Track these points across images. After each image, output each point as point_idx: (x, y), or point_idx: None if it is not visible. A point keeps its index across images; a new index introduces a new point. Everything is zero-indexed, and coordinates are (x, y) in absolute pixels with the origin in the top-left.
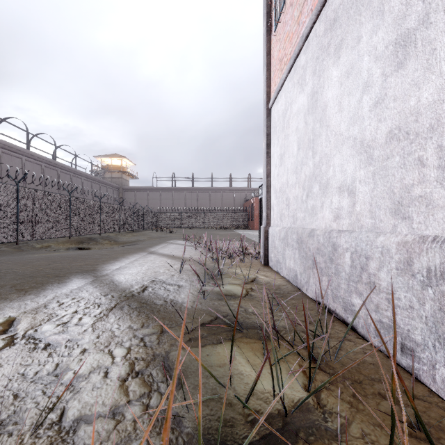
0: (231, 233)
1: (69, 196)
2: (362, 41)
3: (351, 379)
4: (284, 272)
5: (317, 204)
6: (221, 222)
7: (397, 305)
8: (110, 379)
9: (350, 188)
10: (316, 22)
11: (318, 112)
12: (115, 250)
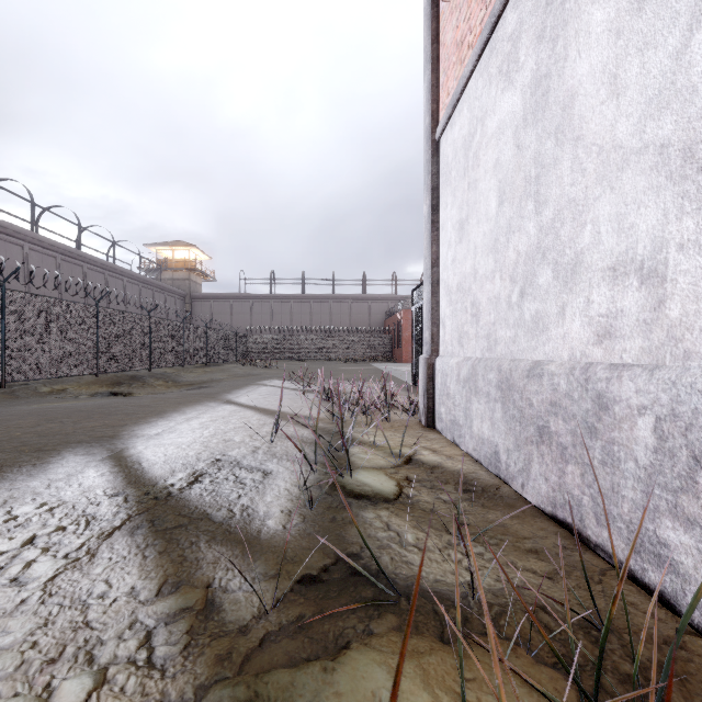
0: (366, 368)
1: (95, 306)
2: None
3: None
4: (467, 445)
5: (548, 310)
6: (349, 350)
7: None
8: None
9: (646, 266)
10: None
11: (550, 115)
12: (167, 398)
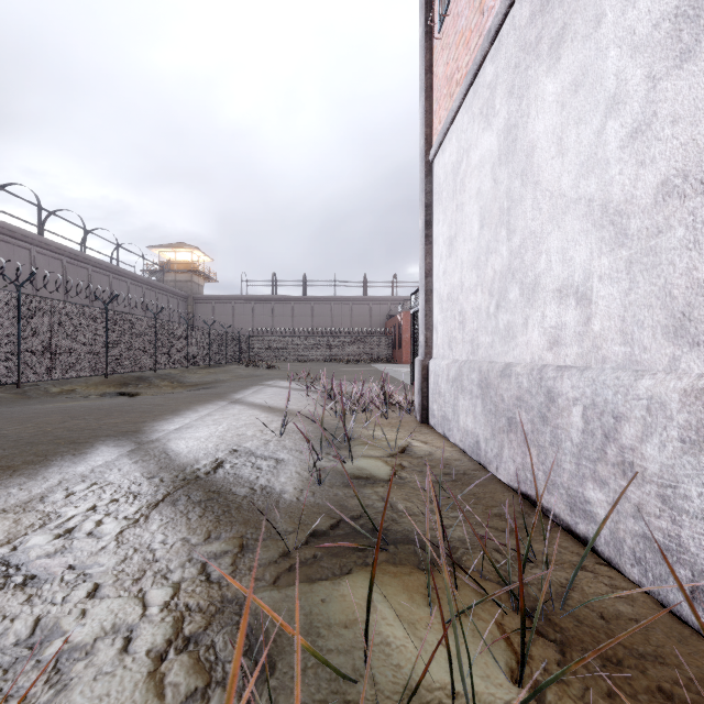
0: (366, 369)
1: (104, 309)
2: (605, 22)
3: (600, 655)
4: (455, 437)
5: (516, 321)
6: (350, 351)
7: (682, 509)
8: (133, 656)
9: (580, 291)
10: (513, 4)
11: (517, 160)
12: (177, 397)
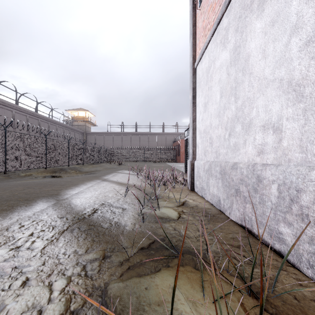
0: (164, 165)
1: (45, 138)
2: None
3: None
4: (208, 197)
5: (239, 141)
6: (156, 157)
7: None
8: None
9: (275, 126)
10: None
11: (240, 63)
12: (78, 178)
